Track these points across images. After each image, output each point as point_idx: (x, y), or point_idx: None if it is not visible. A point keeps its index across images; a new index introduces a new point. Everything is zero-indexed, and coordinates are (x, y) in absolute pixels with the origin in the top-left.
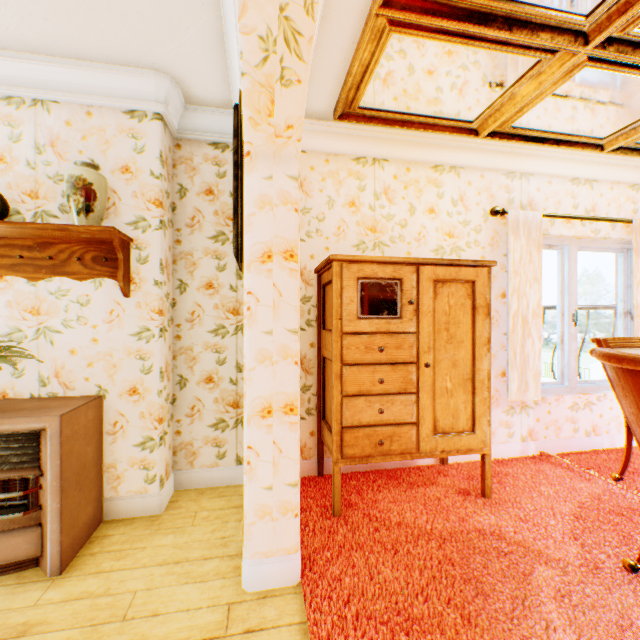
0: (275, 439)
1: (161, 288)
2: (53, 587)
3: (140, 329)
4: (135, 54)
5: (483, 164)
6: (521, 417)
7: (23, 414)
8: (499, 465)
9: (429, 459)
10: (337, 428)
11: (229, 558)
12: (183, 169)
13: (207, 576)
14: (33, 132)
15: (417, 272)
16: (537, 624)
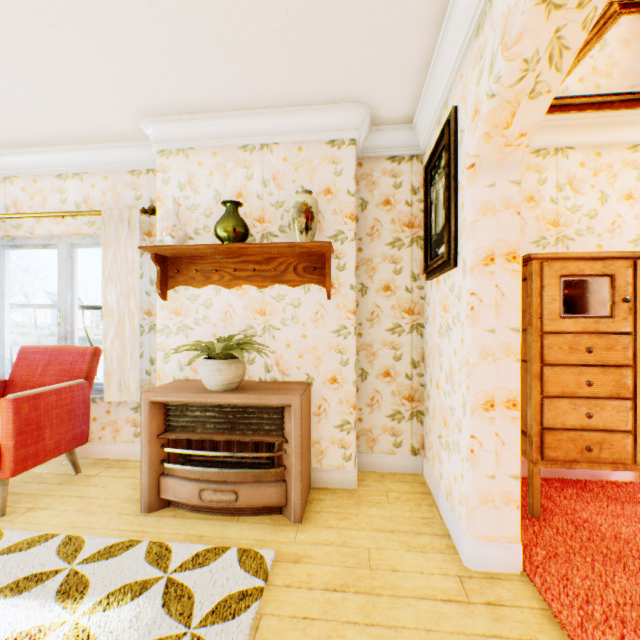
0: (497, 431)
1: (354, 291)
2: (300, 531)
3: (338, 327)
4: (343, 93)
5: None
6: None
7: (273, 392)
8: None
9: (625, 475)
10: (535, 428)
11: (438, 537)
12: (363, 185)
13: (425, 548)
14: (260, 171)
15: (631, 267)
16: None
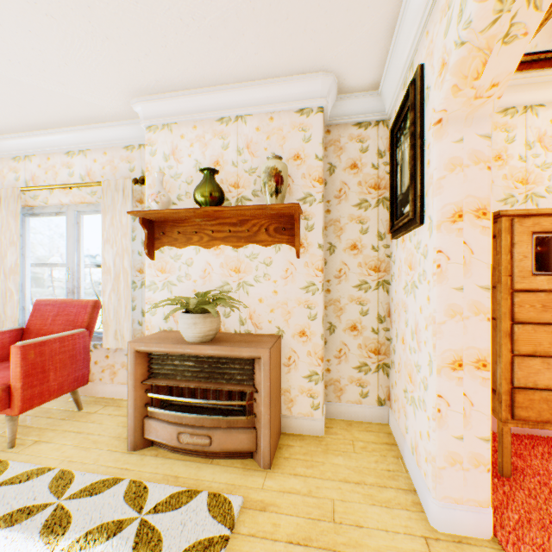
0: (465, 392)
1: (322, 250)
2: (268, 477)
3: (307, 284)
4: (310, 62)
5: None
6: None
7: (244, 345)
8: None
9: None
10: (505, 387)
11: (403, 492)
12: (331, 150)
13: (389, 503)
14: (235, 140)
15: None
16: None
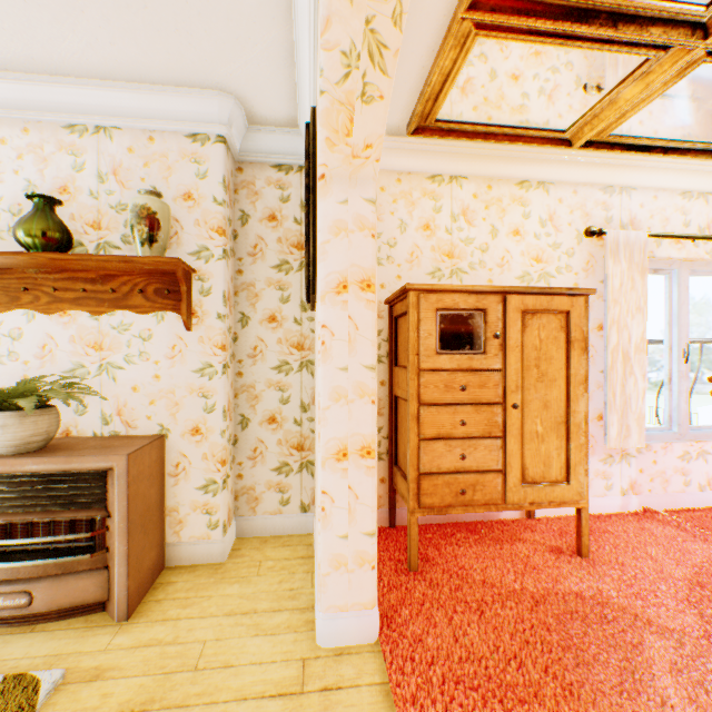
0: (351, 484)
1: (224, 322)
2: (121, 632)
3: (202, 365)
4: (199, 74)
5: (576, 178)
6: (621, 467)
7: (90, 453)
8: (595, 521)
9: (513, 512)
10: (413, 474)
11: (299, 611)
12: (245, 194)
13: (278, 629)
14: (96, 160)
15: (503, 302)
16: (651, 700)
